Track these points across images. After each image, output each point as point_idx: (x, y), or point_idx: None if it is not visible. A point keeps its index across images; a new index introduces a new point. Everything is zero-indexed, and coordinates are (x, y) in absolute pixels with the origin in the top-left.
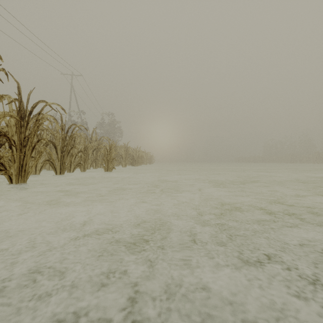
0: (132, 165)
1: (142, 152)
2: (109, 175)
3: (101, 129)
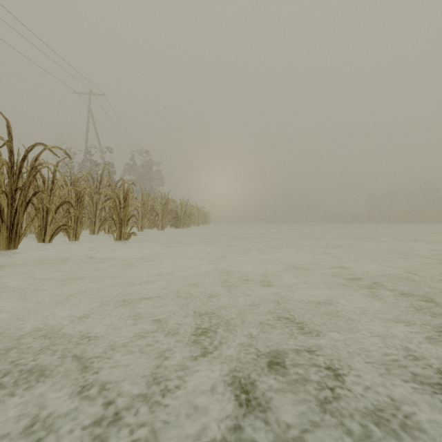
0: (176, 227)
1: (191, 206)
2: (123, 247)
3: (133, 174)
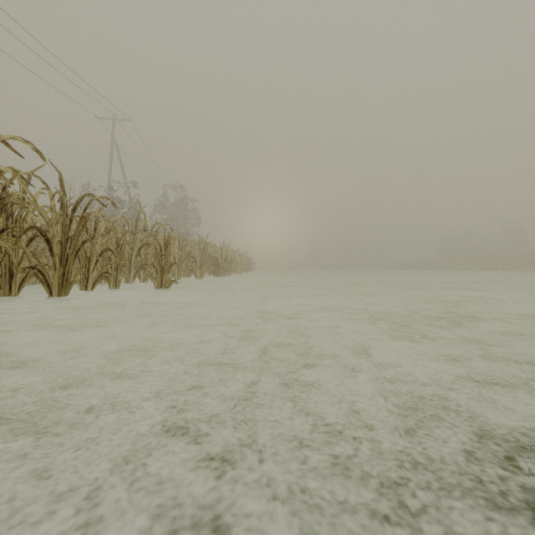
0: (215, 275)
1: (232, 251)
2: (164, 295)
3: (164, 212)
